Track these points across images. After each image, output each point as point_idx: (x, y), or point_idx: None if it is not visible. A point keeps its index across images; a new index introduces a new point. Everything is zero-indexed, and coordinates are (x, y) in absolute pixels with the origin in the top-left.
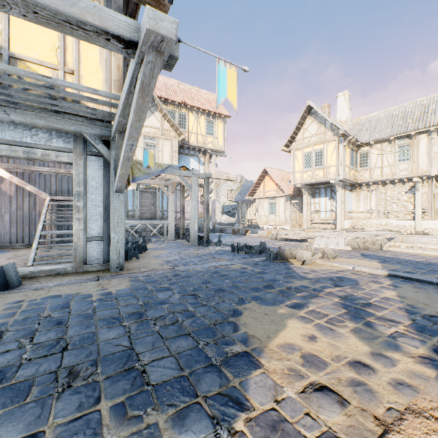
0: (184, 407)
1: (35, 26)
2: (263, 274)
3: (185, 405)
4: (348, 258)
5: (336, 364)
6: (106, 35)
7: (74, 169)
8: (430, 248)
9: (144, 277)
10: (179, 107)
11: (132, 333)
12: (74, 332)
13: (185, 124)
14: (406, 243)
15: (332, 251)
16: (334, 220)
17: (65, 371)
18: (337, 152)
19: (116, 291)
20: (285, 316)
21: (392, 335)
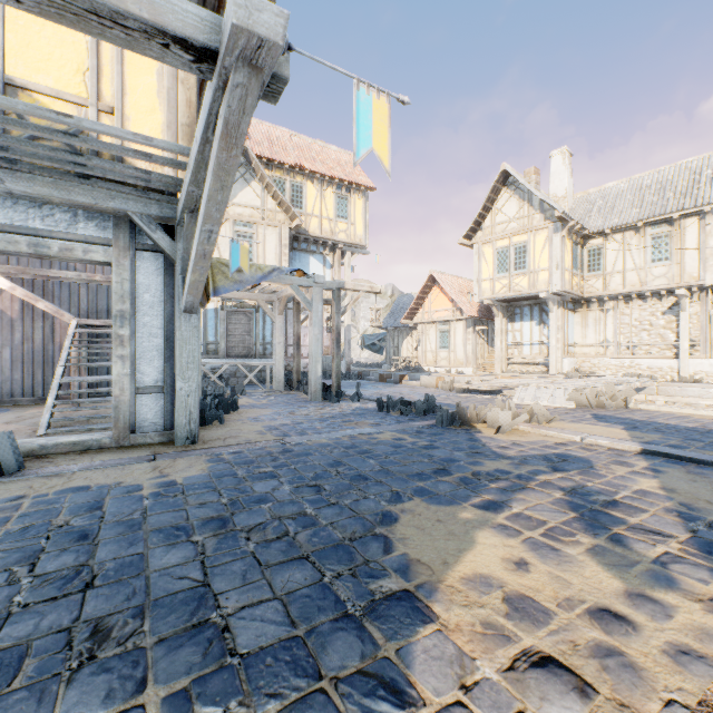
0: (297, 699)
1: (49, 32)
2: (431, 450)
3: (298, 695)
4: (571, 422)
5: (566, 614)
6: (162, 37)
7: (115, 273)
8: (705, 404)
9: (231, 455)
10: (292, 174)
11: (208, 556)
12: (108, 555)
13: (302, 202)
14: (665, 397)
15: (545, 410)
16: (545, 359)
17: (86, 629)
18: (550, 248)
19: (183, 480)
20: (471, 524)
21: (660, 560)
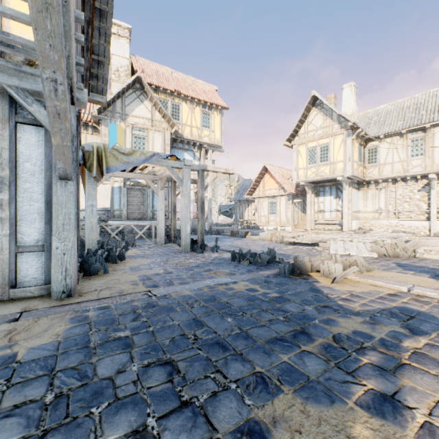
0: None
1: None
2: (283, 304)
3: None
4: (384, 270)
5: None
6: None
7: None
8: None
9: (96, 311)
10: (172, 97)
11: None
12: None
13: (179, 116)
14: (424, 247)
15: (364, 261)
16: (340, 221)
17: None
18: (344, 147)
19: (24, 354)
20: None
21: None
